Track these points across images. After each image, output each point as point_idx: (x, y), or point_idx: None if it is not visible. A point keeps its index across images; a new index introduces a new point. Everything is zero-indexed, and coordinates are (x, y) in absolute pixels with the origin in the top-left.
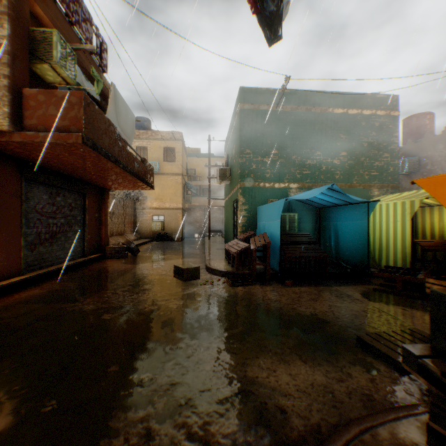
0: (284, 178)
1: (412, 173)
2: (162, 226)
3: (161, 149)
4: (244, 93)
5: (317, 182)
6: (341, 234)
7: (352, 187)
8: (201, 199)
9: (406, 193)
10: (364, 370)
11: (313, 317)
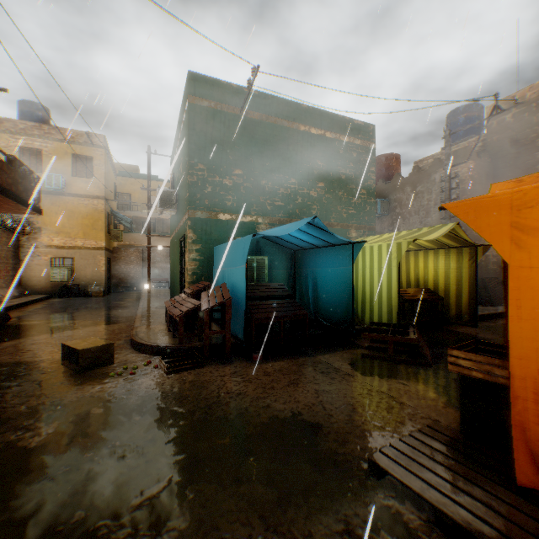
0: (251, 209)
1: (384, 216)
2: (70, 275)
3: (68, 156)
4: (196, 81)
5: (292, 217)
6: (321, 284)
7: (331, 227)
8: (140, 237)
9: (388, 235)
10: None
11: (296, 420)
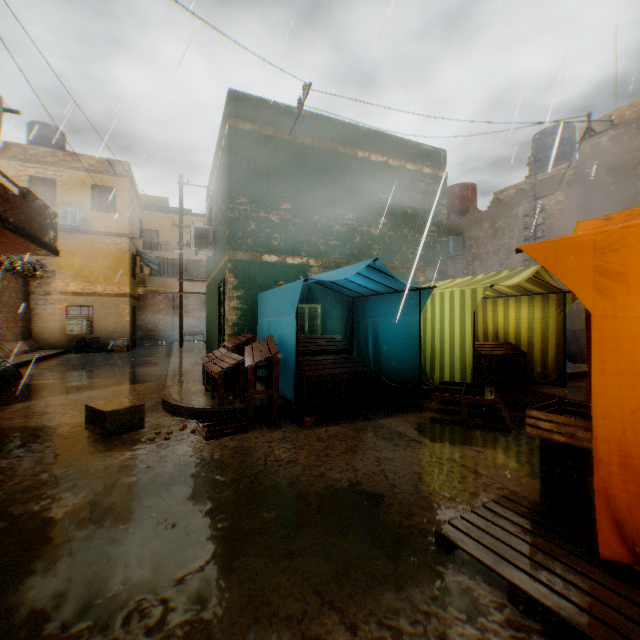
0: (301, 250)
1: (458, 256)
2: (88, 326)
3: (87, 187)
4: (237, 101)
5: (349, 259)
6: (383, 336)
7: (395, 270)
8: (170, 281)
9: (462, 279)
10: (464, 619)
11: (355, 491)
